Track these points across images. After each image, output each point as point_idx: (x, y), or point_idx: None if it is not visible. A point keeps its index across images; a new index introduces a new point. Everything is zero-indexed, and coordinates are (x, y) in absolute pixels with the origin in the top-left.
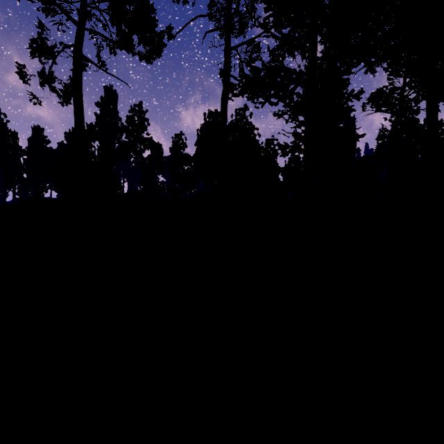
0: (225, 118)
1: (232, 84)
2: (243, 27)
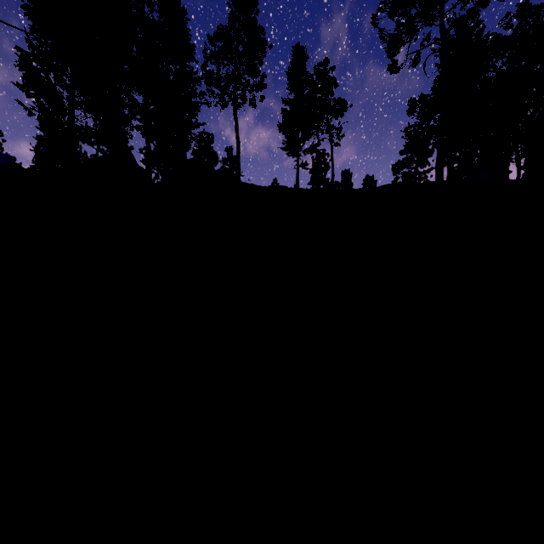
0: None
1: None
2: None
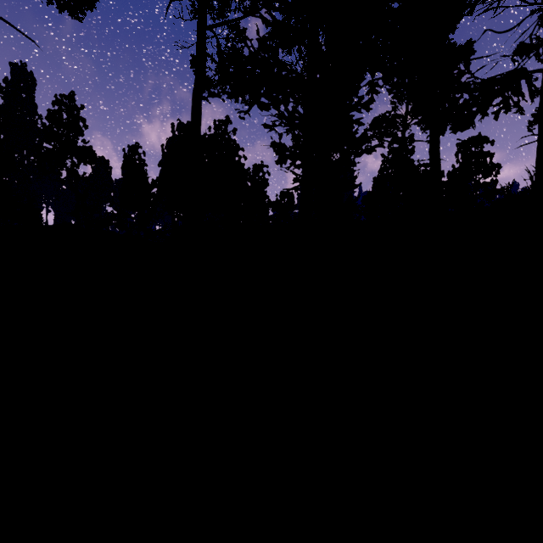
0: (198, 121)
1: (208, 80)
2: (223, 8)
